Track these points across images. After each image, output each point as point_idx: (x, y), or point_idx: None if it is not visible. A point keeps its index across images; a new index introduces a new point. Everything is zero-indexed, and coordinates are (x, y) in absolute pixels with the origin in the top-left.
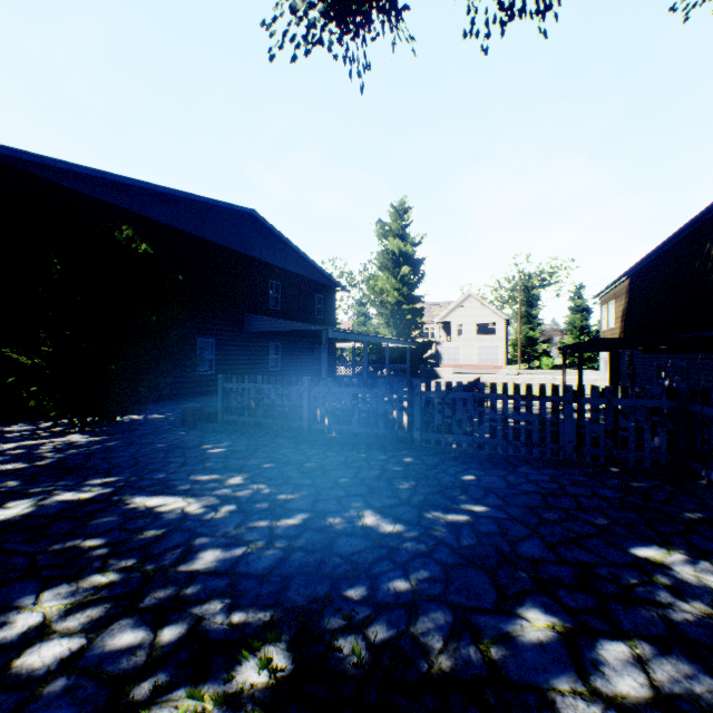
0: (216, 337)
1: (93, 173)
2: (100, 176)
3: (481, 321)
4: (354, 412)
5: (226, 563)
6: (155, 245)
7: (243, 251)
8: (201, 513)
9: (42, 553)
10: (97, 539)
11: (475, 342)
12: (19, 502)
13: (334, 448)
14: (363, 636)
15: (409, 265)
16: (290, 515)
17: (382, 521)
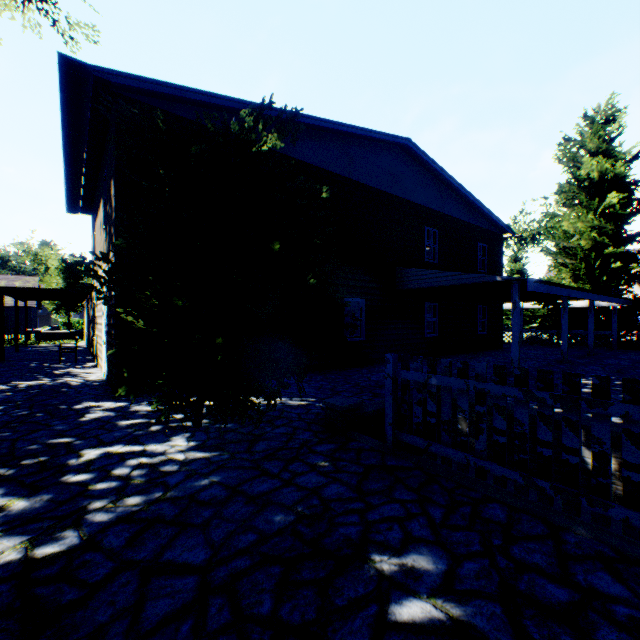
0: (365, 296)
1: (233, 104)
2: (241, 108)
3: None
4: None
5: None
6: (284, 132)
7: (394, 192)
8: None
9: None
10: None
11: None
12: None
13: None
14: None
15: (615, 192)
16: None
17: None
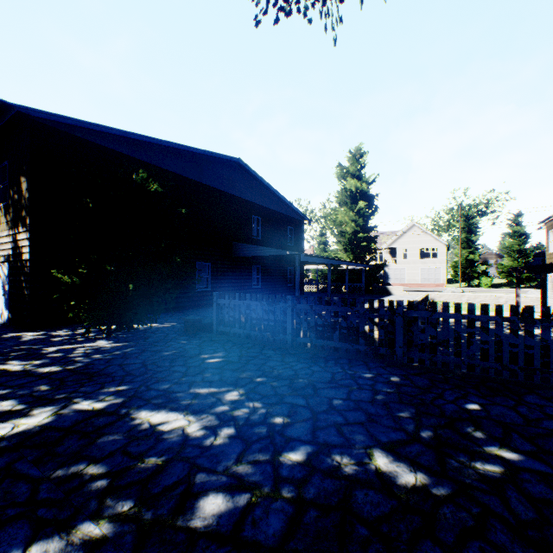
0: (211, 261)
1: (119, 133)
2: (124, 135)
3: (424, 246)
4: (335, 329)
5: (229, 519)
6: (163, 184)
7: (231, 192)
8: (200, 436)
9: (45, 480)
10: (99, 465)
11: (418, 264)
12: (43, 410)
13: (318, 362)
14: None
15: (364, 201)
16: (291, 447)
17: (398, 467)
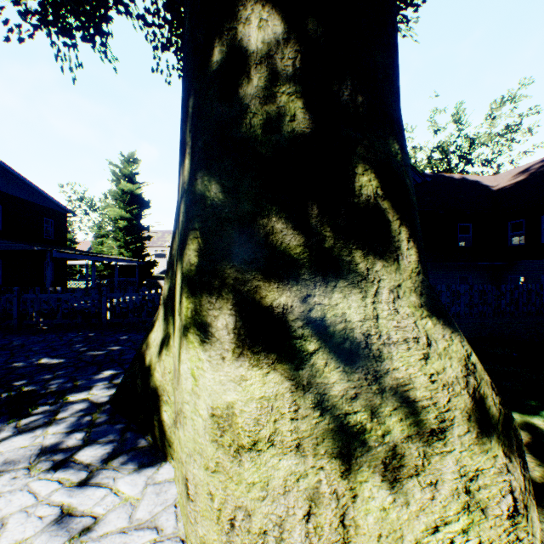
0: None
1: None
2: None
3: None
4: (58, 310)
5: None
6: None
7: None
8: None
9: None
10: None
11: None
12: None
13: (38, 334)
14: (17, 391)
15: (138, 202)
16: None
17: (53, 360)
